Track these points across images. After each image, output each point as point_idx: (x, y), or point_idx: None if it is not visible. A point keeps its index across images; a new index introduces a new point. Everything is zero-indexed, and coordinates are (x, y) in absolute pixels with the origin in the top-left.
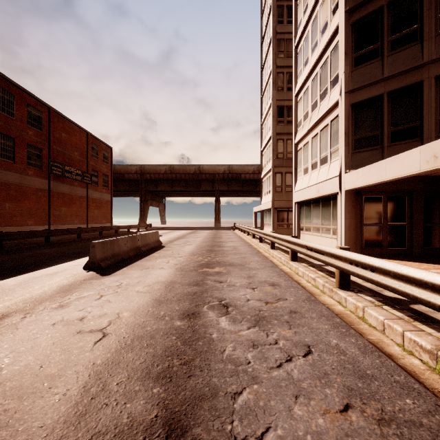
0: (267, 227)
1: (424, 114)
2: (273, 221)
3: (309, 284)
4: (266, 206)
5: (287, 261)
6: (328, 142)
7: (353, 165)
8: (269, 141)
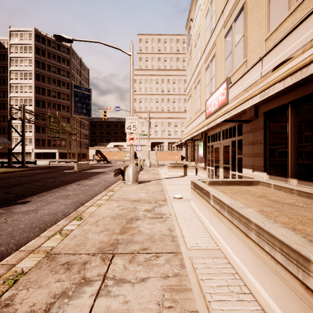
0: None
1: (46, 143)
2: None
3: None
4: None
5: None
6: (28, 142)
7: (36, 148)
8: None
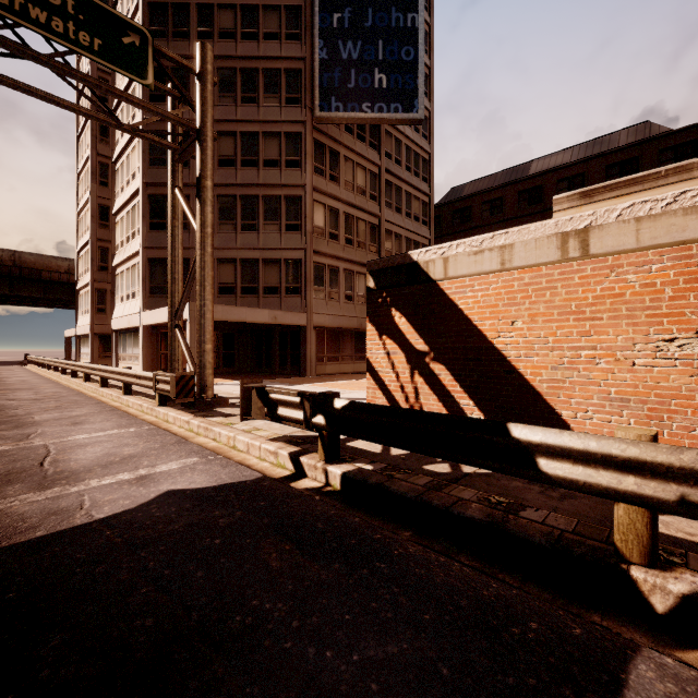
0: (85, 358)
1: None
2: (93, 351)
3: (89, 392)
4: (84, 330)
5: (81, 383)
6: (137, 280)
7: (149, 306)
8: (89, 245)
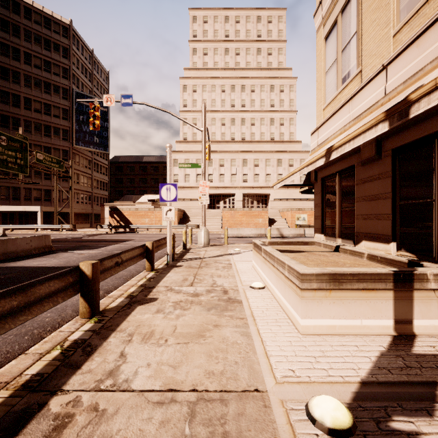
0: None
1: (21, 195)
2: None
3: None
4: None
5: None
6: None
7: (0, 204)
8: None
